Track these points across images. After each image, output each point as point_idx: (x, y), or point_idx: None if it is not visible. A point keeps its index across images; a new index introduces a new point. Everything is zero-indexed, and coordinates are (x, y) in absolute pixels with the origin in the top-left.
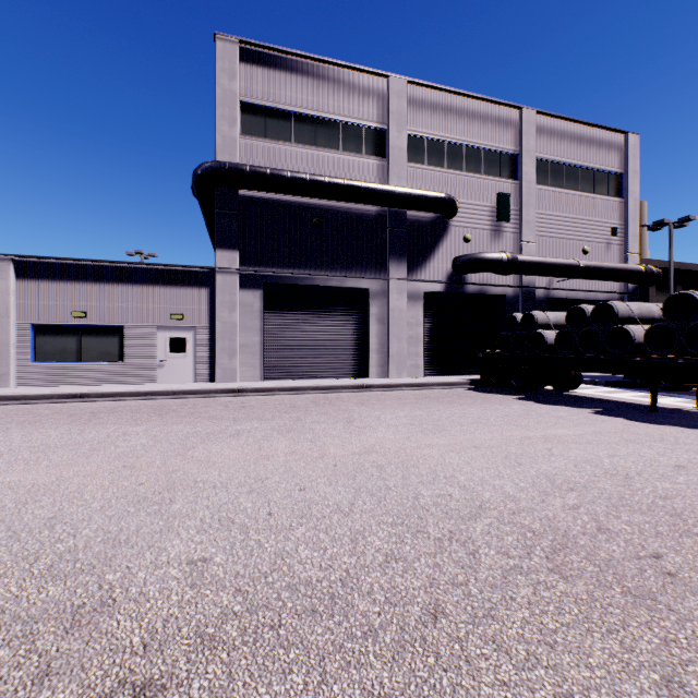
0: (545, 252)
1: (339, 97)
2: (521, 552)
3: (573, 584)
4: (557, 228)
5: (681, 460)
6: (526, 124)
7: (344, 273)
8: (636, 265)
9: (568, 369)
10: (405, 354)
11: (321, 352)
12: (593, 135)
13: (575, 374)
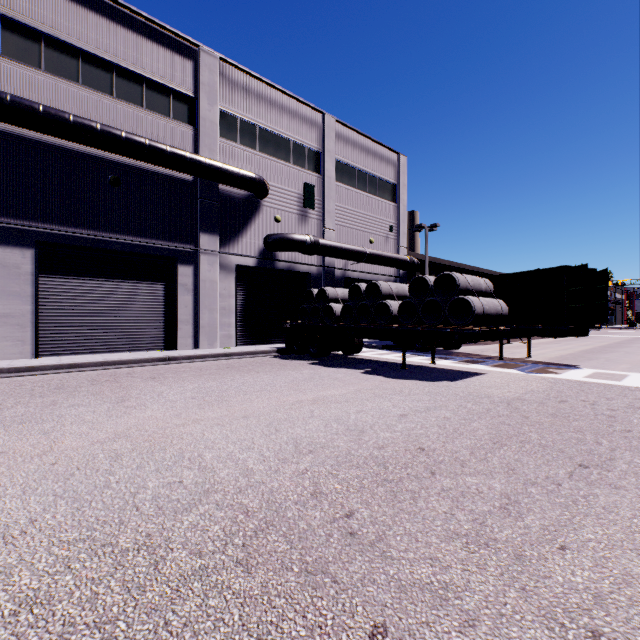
0: (342, 239)
1: (142, 50)
2: (219, 544)
3: (253, 575)
4: (351, 220)
5: (406, 409)
6: (327, 128)
7: (148, 239)
8: (404, 256)
9: (351, 336)
10: (217, 325)
11: (119, 323)
12: (377, 150)
13: (358, 340)
